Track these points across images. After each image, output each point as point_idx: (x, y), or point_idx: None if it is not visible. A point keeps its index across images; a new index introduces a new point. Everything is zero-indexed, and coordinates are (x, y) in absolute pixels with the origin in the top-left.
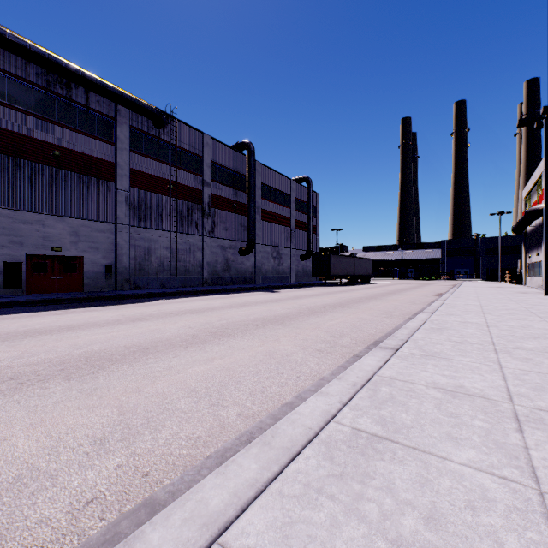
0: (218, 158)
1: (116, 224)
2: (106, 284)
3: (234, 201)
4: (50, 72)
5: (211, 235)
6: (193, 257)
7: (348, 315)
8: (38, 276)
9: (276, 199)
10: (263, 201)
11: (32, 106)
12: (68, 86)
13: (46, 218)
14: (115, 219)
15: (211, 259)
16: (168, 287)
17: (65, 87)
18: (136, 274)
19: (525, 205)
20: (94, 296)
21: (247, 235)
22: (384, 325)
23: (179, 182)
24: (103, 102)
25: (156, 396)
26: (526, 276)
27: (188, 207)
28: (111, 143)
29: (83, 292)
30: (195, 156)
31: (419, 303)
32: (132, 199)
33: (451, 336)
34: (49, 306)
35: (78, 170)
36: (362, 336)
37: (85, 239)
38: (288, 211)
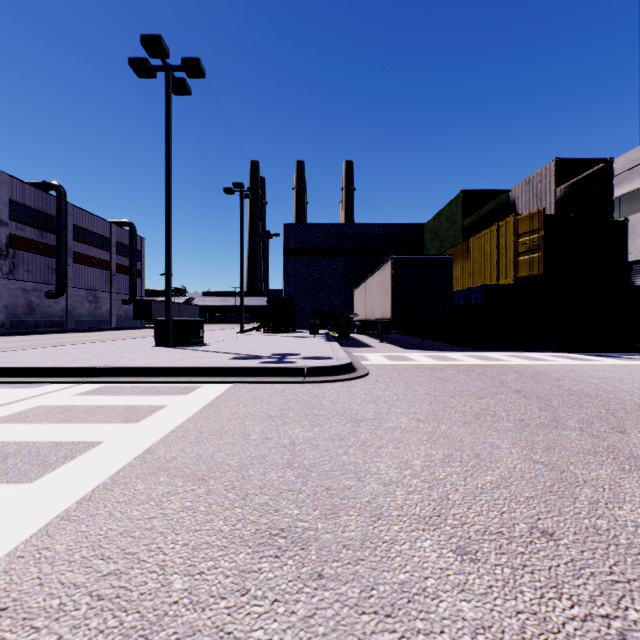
0: (19, 197)
1: None
2: None
3: (39, 242)
4: None
5: (9, 276)
6: None
7: None
8: None
9: (92, 241)
10: (76, 244)
11: None
12: None
13: None
14: None
15: (10, 301)
16: None
17: None
18: None
19: None
20: None
21: (57, 279)
22: None
23: None
24: None
25: None
26: None
27: None
28: None
29: None
30: None
31: None
32: None
33: None
34: None
35: None
36: None
37: None
38: (107, 255)
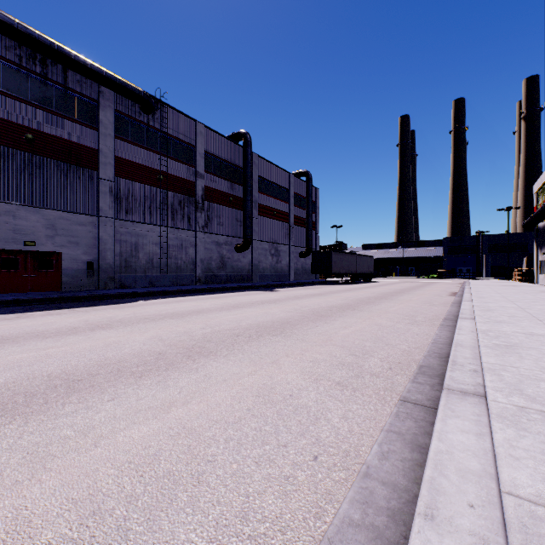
0: (213, 149)
1: (99, 217)
2: (88, 283)
3: (229, 195)
4: (21, 45)
5: (204, 230)
6: (186, 253)
7: (363, 320)
8: (7, 273)
9: (274, 193)
10: (260, 195)
11: (1, 83)
12: (44, 62)
13: (17, 209)
14: (97, 211)
15: (205, 255)
16: (157, 285)
17: (40, 64)
18: (122, 271)
19: (537, 199)
20: (67, 296)
21: (243, 231)
22: (415, 336)
23: (170, 173)
24: (84, 82)
25: (0, 538)
26: (538, 274)
27: (180, 200)
28: (93, 128)
29: (60, 291)
30: (188, 145)
31: (438, 304)
32: (117, 189)
33: (541, 361)
34: (9, 308)
35: (55, 157)
36: (395, 356)
37: (63, 232)
38: (286, 207)
